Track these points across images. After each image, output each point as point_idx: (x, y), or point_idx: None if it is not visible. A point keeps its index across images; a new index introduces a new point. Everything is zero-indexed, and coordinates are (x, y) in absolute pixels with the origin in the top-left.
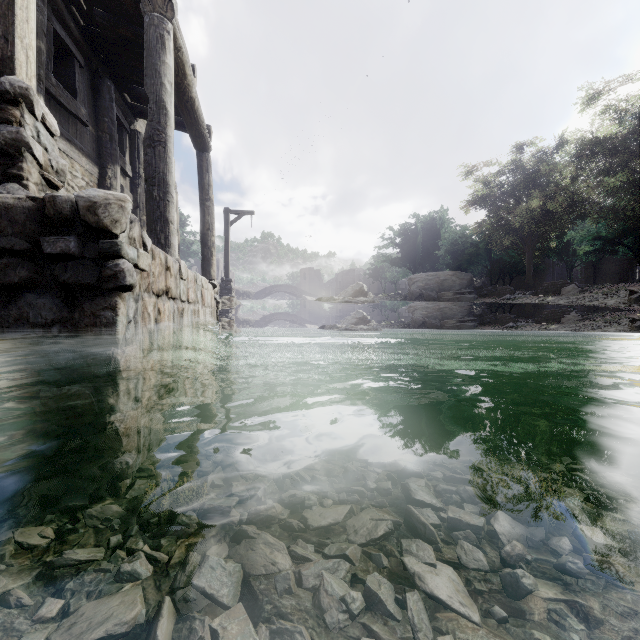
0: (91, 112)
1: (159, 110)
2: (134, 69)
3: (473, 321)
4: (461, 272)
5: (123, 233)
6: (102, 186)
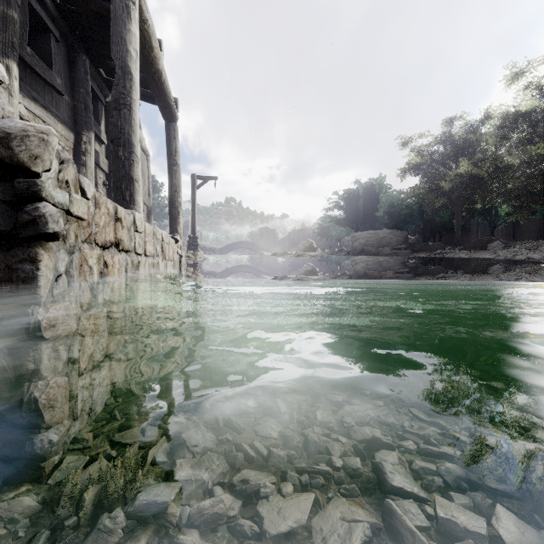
0: (67, 83)
1: (124, 75)
2: (107, 45)
3: (410, 273)
4: (397, 230)
5: (48, 172)
6: (77, 151)
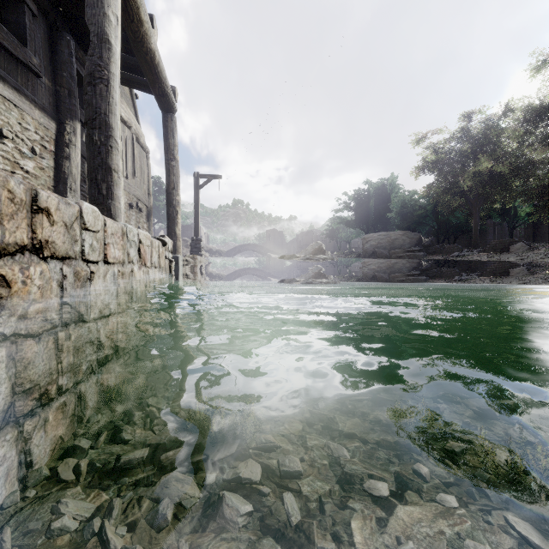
0: (48, 65)
1: (101, 43)
2: None
3: (428, 277)
4: (411, 232)
5: None
6: (60, 142)
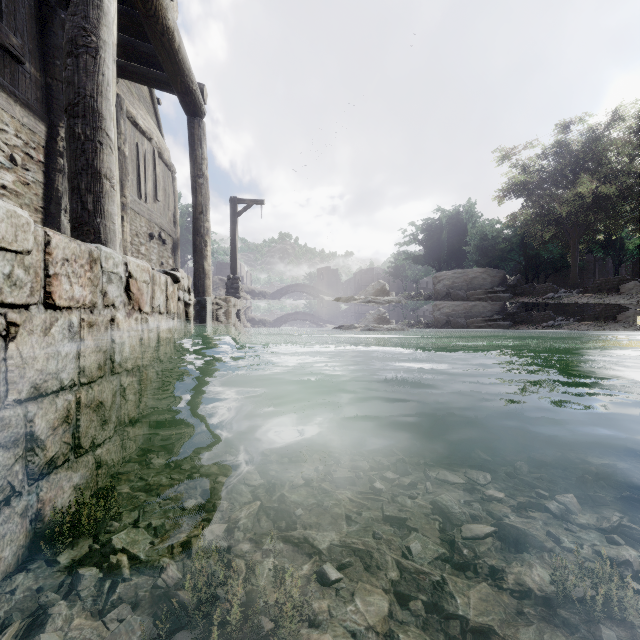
0: (35, 50)
1: None
2: None
3: (519, 324)
4: (492, 269)
5: None
6: (51, 150)
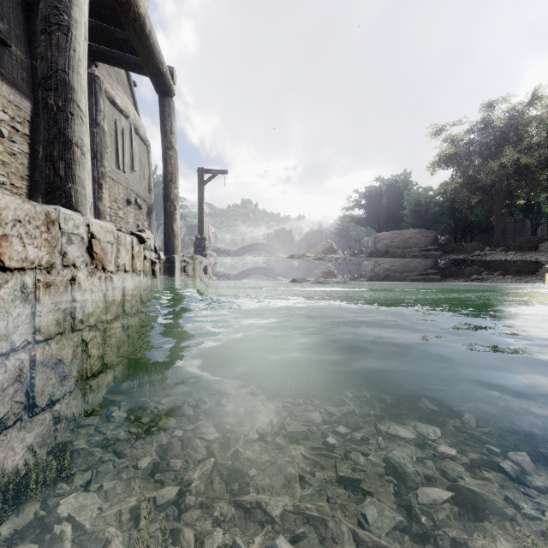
0: (21, 35)
1: None
2: None
3: (450, 278)
4: (426, 230)
5: None
6: (36, 124)
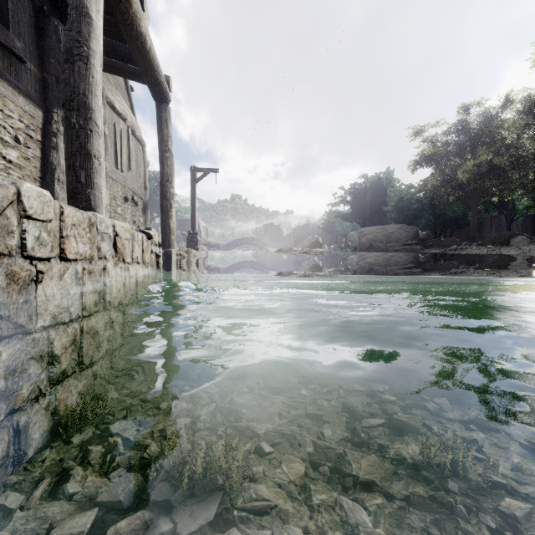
0: (34, 51)
1: (80, 17)
2: None
3: (427, 271)
4: (407, 225)
5: None
6: (47, 131)
